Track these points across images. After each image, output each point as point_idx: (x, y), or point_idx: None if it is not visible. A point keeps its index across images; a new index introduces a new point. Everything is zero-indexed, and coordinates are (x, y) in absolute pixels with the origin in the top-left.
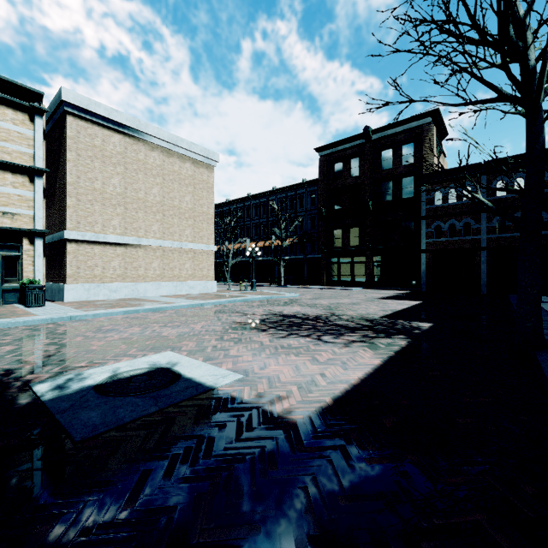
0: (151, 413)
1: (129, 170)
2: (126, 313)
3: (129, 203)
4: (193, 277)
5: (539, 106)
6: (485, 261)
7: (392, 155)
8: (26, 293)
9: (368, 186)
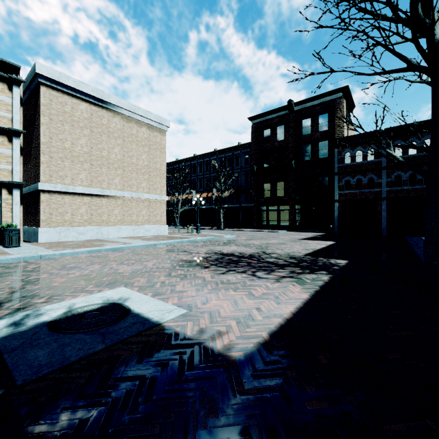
0: (98, 352)
1: (94, 133)
2: (89, 252)
3: (94, 160)
4: (148, 222)
5: None
6: (386, 209)
7: (311, 123)
8: (4, 235)
9: (291, 148)
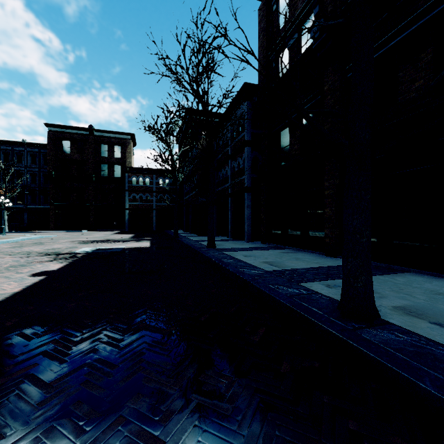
0: (123, 249)
1: None
2: None
3: None
4: None
5: (178, 183)
6: (155, 215)
7: (108, 149)
8: None
9: (92, 164)
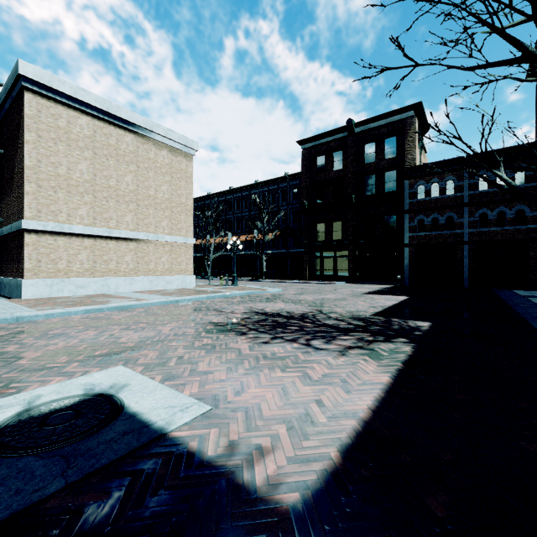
0: (48, 497)
1: (99, 156)
2: (87, 313)
3: (99, 191)
4: (170, 272)
5: None
6: (468, 255)
7: (375, 148)
8: None
9: (351, 179)
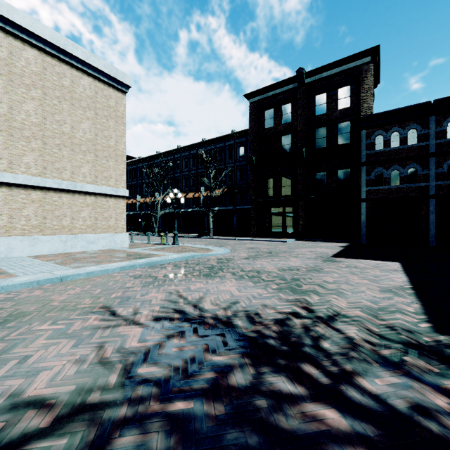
0: None
1: None
2: None
3: None
4: (93, 229)
5: None
6: (435, 210)
7: (327, 99)
8: None
9: (301, 132)
